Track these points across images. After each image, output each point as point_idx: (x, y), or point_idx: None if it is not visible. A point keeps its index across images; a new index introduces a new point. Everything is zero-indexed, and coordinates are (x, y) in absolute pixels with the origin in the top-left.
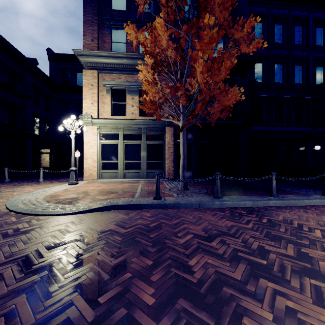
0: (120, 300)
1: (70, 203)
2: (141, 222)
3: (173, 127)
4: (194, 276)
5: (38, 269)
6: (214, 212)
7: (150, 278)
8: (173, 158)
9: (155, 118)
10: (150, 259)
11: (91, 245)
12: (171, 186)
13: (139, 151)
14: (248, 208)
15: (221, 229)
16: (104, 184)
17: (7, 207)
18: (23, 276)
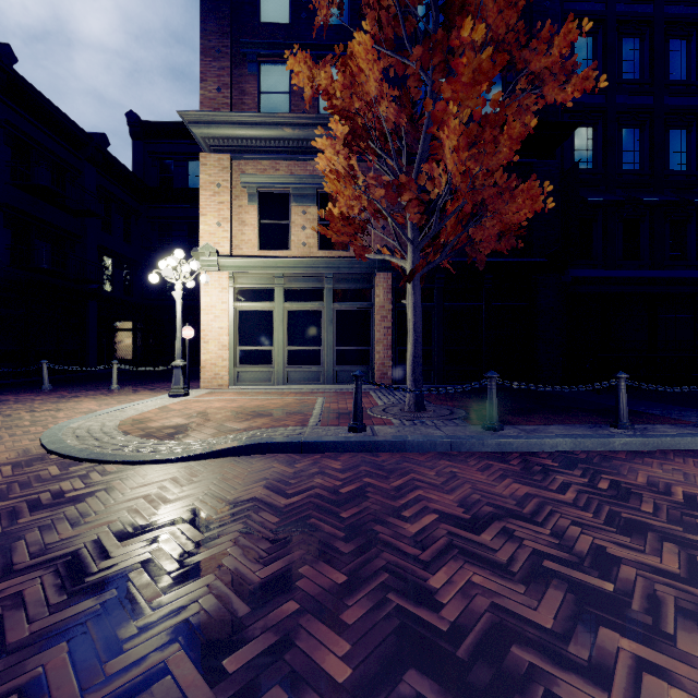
0: (271, 668)
1: (172, 437)
2: (322, 483)
3: (391, 272)
4: (442, 615)
5: (97, 584)
6: (484, 461)
7: (341, 615)
8: (392, 341)
9: (353, 254)
10: (340, 570)
11: (212, 532)
12: (388, 402)
13: (319, 324)
14: (562, 455)
15: (501, 503)
16: (243, 396)
17: (44, 445)
18: (64, 600)
